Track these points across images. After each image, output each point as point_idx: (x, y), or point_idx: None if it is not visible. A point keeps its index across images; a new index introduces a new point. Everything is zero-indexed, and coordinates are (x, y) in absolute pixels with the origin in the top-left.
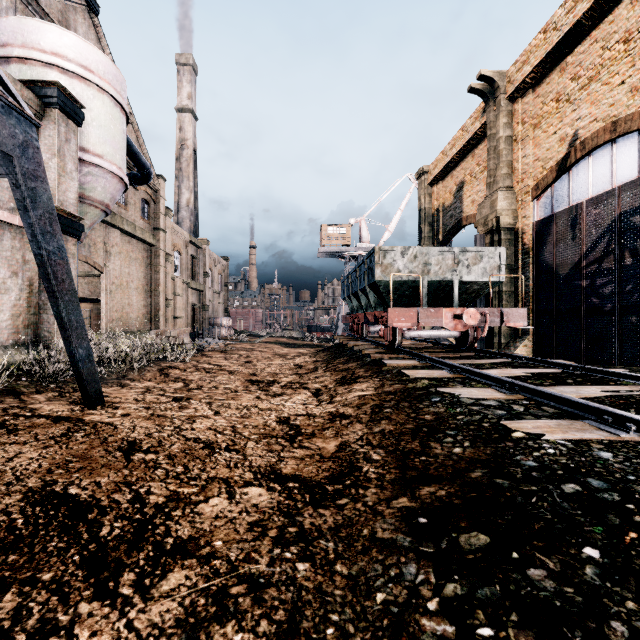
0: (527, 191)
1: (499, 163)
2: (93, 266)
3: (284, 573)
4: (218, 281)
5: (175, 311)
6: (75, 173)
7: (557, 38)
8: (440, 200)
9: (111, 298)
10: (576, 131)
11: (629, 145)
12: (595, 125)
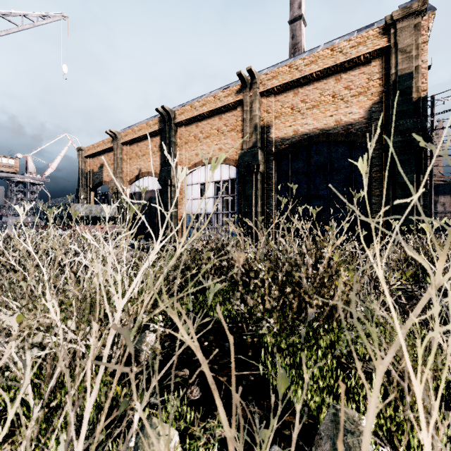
0: (128, 181)
1: (118, 167)
2: None
3: None
4: None
5: None
6: None
7: (135, 136)
8: (91, 167)
9: None
10: (141, 168)
11: (151, 179)
12: (145, 169)
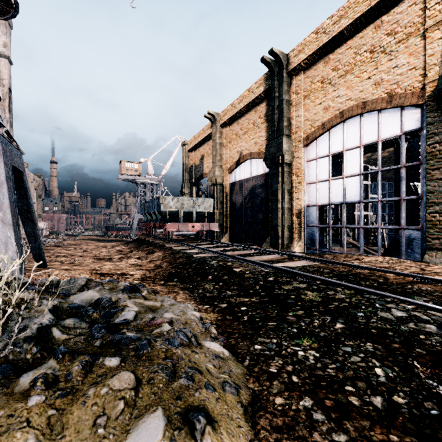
0: (227, 169)
1: (217, 154)
2: None
3: (152, 273)
4: (33, 194)
5: None
6: None
7: (235, 112)
8: (193, 161)
9: None
10: (241, 151)
11: (255, 162)
12: (246, 151)
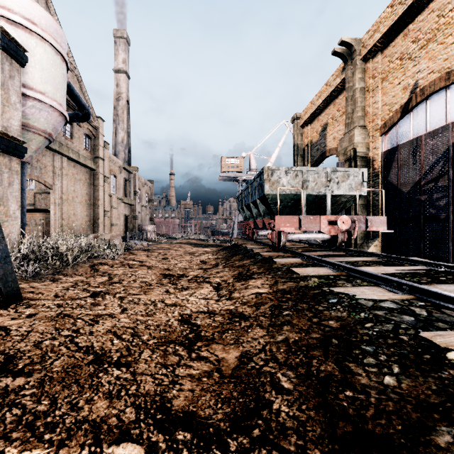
0: (377, 128)
1: (355, 108)
2: (44, 184)
3: None
4: (145, 198)
5: (111, 220)
6: (19, 105)
7: (402, 10)
8: (309, 138)
9: (59, 209)
10: (416, 81)
11: None
12: (432, 76)
